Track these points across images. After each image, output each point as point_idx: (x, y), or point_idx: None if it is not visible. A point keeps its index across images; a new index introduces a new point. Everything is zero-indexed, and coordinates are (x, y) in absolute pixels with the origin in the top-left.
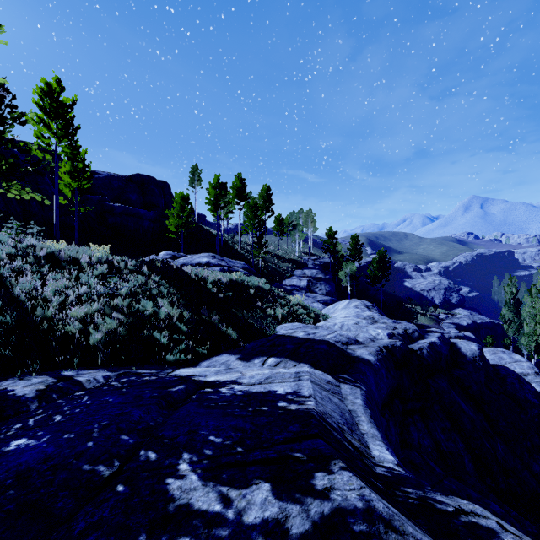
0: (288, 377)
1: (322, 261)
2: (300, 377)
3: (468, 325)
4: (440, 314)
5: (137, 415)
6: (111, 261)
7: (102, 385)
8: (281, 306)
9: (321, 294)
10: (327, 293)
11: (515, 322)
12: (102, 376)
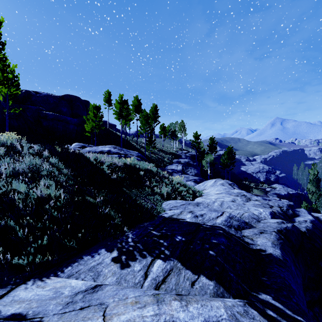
0: None
1: (191, 153)
2: None
3: (285, 195)
4: (266, 188)
5: None
6: (15, 146)
7: None
8: (165, 185)
9: (191, 175)
10: (195, 174)
11: (317, 193)
12: None
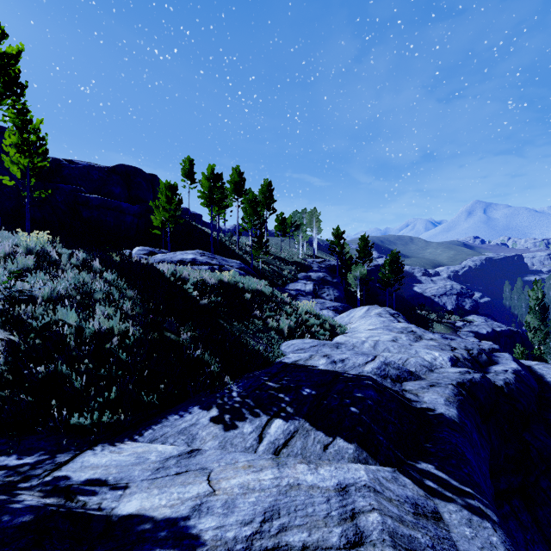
0: (323, 516)
1: (328, 263)
2: (358, 519)
3: (488, 333)
4: (456, 321)
5: None
6: (48, 253)
7: None
8: (286, 315)
9: (329, 300)
10: (336, 298)
11: (542, 330)
12: None
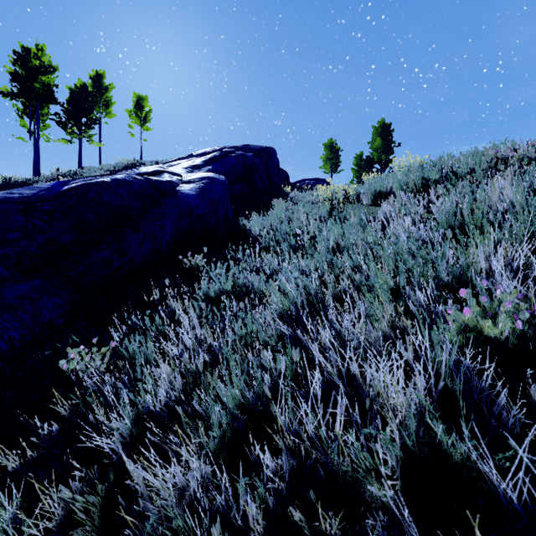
0: None
1: None
2: None
3: None
4: None
5: None
6: None
7: None
8: None
9: None
10: None
11: None
12: None
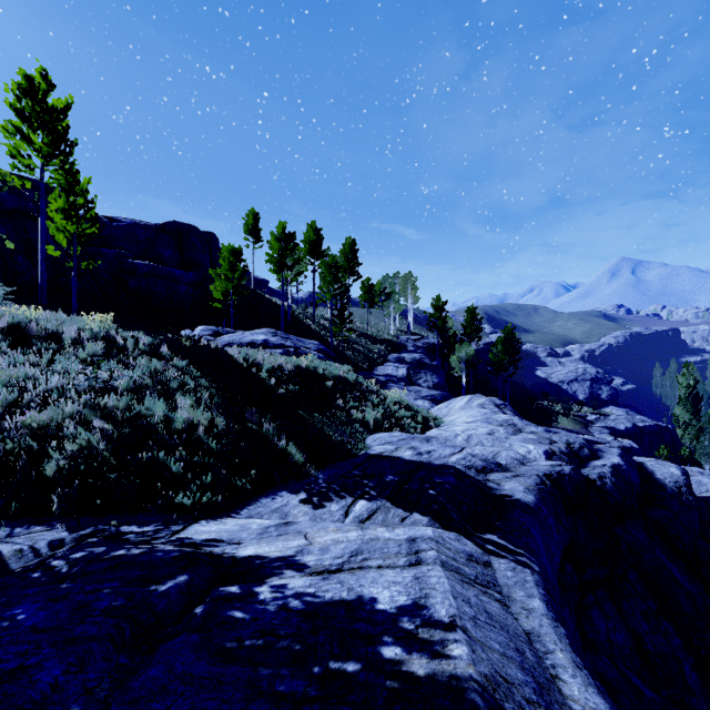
0: (394, 553)
1: (427, 342)
2: (419, 554)
3: (627, 429)
4: (587, 414)
5: (47, 681)
6: (113, 338)
7: (36, 565)
8: (372, 406)
9: (426, 388)
10: (435, 385)
11: (694, 426)
12: (48, 542)
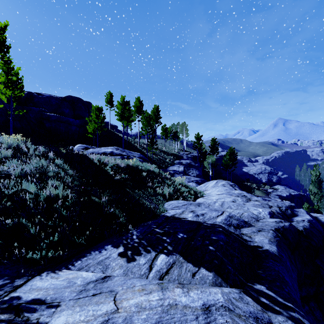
0: None
1: (192, 155)
2: None
3: (287, 196)
4: (268, 189)
5: None
6: (21, 148)
7: None
8: (167, 186)
9: (193, 176)
10: (197, 175)
11: (319, 194)
12: None
